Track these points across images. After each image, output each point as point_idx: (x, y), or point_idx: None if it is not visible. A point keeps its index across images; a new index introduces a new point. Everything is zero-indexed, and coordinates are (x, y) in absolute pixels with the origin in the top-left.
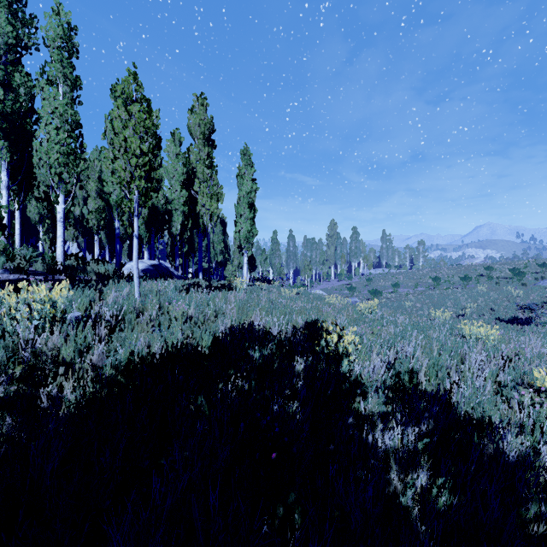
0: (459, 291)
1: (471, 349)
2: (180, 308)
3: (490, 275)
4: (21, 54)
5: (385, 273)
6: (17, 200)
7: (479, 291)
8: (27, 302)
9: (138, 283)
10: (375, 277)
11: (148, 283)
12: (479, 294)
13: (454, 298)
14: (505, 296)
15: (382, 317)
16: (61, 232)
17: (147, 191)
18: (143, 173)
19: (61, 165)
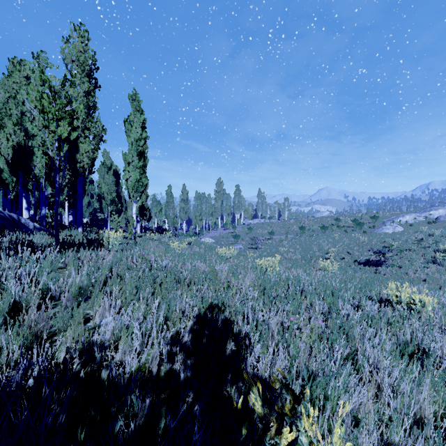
0: (320, 238)
1: None
2: None
3: (338, 225)
4: None
5: (261, 223)
6: None
7: (335, 237)
8: None
9: None
10: (254, 226)
11: None
12: (336, 240)
13: (318, 244)
14: (355, 241)
15: (288, 278)
16: None
17: None
18: None
19: None
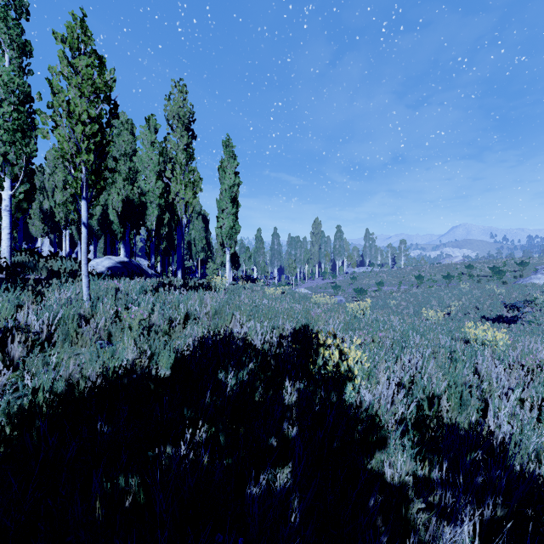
0: (442, 290)
1: (486, 358)
2: (137, 315)
3: (470, 273)
4: None
5: (368, 272)
6: None
7: (461, 289)
8: None
9: (87, 283)
10: (359, 275)
11: (107, 282)
12: (463, 292)
13: (438, 297)
14: (488, 294)
15: (376, 319)
16: (7, 222)
17: (99, 168)
18: (92, 146)
19: (5, 143)
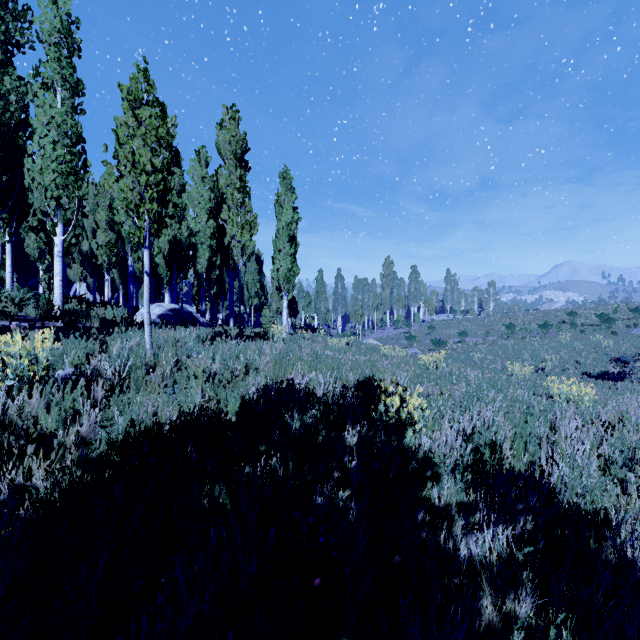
0: (537, 341)
1: (563, 413)
2: (201, 363)
3: (573, 322)
4: (12, 53)
5: (449, 320)
6: (8, 231)
7: (561, 340)
8: (1, 357)
9: (150, 331)
10: (438, 324)
11: (164, 331)
12: (562, 344)
13: (532, 349)
14: (592, 346)
15: (450, 373)
16: (60, 269)
17: (161, 216)
18: (155, 195)
19: (58, 187)
